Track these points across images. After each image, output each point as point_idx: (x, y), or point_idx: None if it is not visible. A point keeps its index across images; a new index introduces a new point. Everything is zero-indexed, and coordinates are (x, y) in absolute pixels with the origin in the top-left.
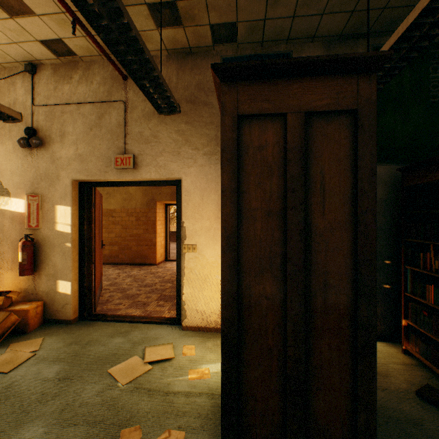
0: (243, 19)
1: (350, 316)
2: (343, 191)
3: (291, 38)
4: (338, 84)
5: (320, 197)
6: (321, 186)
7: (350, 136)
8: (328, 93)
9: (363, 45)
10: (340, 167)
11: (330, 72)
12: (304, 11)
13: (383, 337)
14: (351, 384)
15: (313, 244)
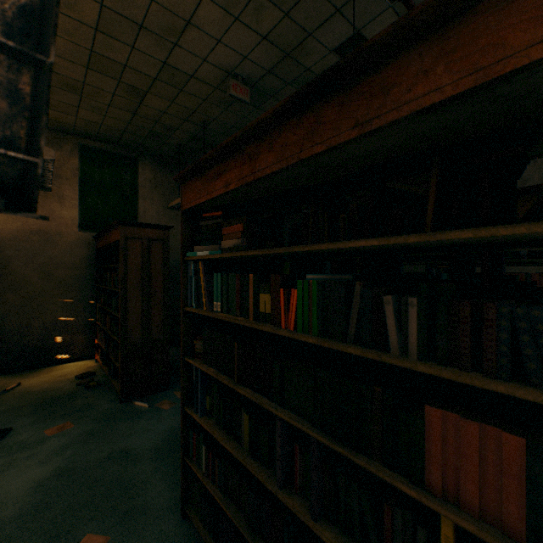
0: None
1: None
2: None
3: None
4: None
5: None
6: None
7: None
8: None
9: (73, 141)
10: None
11: None
12: None
13: (89, 356)
14: None
15: None
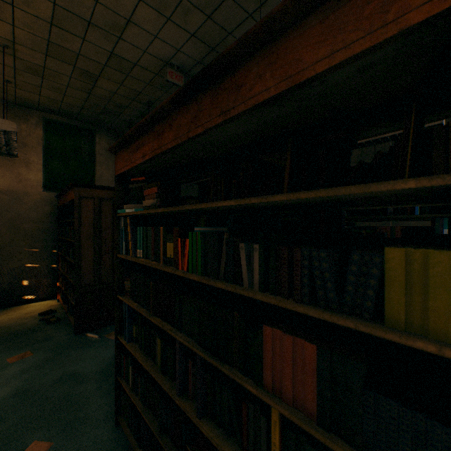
0: None
1: None
2: None
3: None
4: None
5: None
6: None
7: None
8: None
9: (38, 115)
10: None
11: None
12: None
13: (52, 297)
14: None
15: None
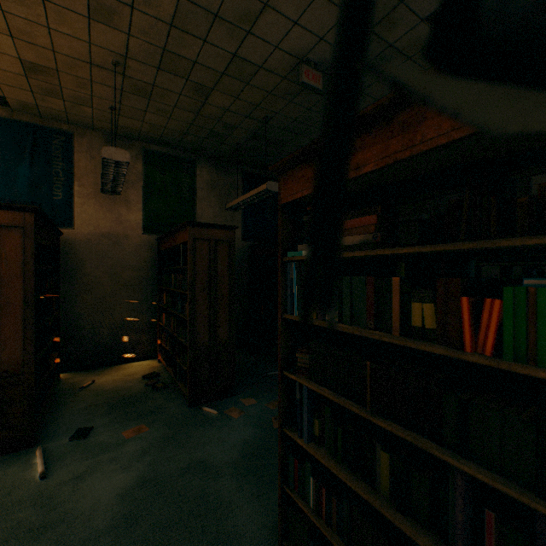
0: (13, 98)
1: (23, 315)
2: (19, 261)
3: (73, 123)
4: (15, 215)
5: (6, 263)
6: (6, 258)
7: (23, 238)
8: (9, 218)
9: (138, 146)
10: (17, 250)
11: (10, 209)
12: (76, 113)
13: (152, 356)
14: (23, 345)
15: (2, 285)
